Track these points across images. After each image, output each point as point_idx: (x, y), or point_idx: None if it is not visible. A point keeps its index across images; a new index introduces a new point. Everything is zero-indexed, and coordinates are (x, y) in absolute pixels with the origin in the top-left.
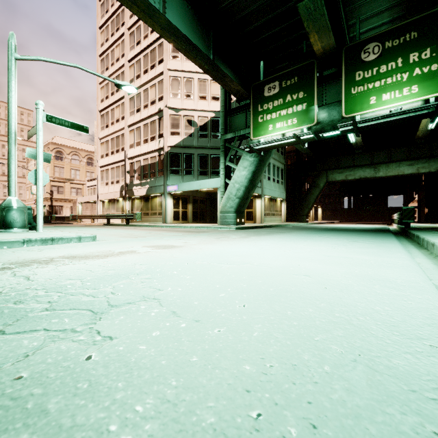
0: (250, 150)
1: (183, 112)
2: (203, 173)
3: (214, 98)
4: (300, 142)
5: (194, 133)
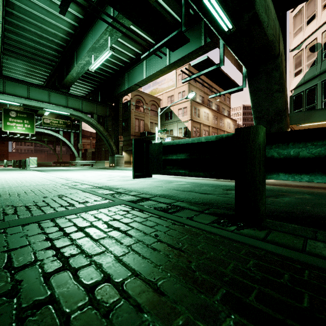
0: (231, 92)
1: (305, 43)
2: None
3: None
4: (200, 75)
5: (316, 59)
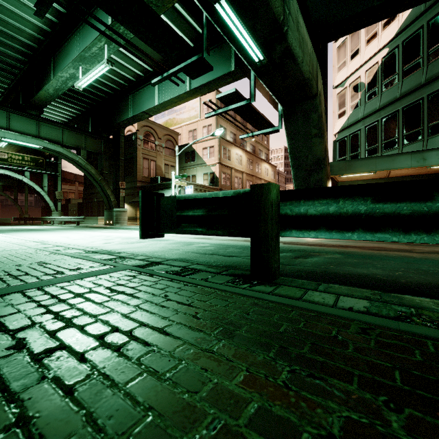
0: (266, 133)
1: (349, 80)
2: (371, 152)
3: (387, 23)
4: (227, 110)
5: (360, 101)
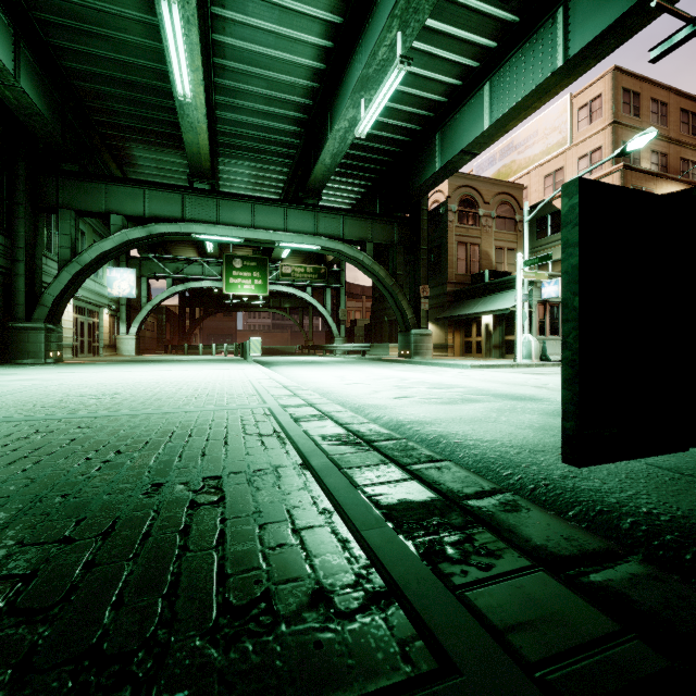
0: None
1: None
2: None
3: None
4: None
5: None
